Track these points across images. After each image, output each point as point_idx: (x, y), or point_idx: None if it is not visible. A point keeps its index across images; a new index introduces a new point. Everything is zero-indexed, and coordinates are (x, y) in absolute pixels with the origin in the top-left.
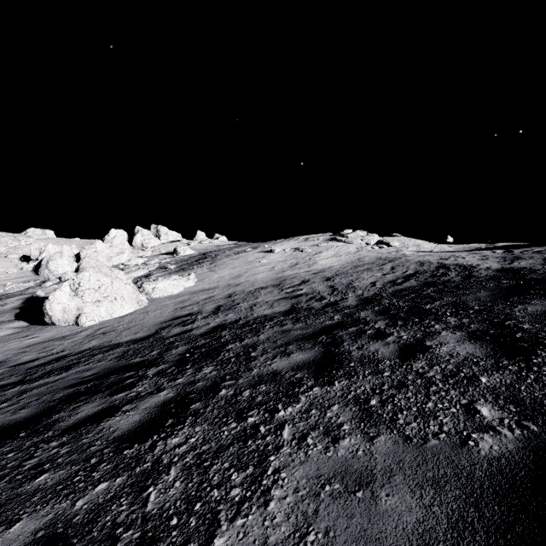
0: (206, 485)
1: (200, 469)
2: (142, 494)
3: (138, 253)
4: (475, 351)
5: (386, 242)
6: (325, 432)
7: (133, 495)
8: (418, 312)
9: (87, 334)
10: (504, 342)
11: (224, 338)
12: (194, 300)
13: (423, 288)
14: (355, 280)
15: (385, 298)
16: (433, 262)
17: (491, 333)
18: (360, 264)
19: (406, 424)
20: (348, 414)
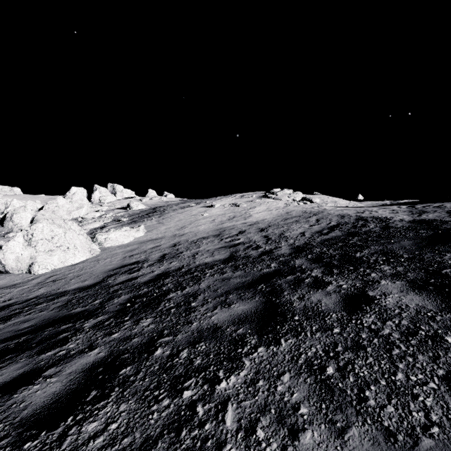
0: None
1: None
2: None
3: (96, 208)
4: (425, 304)
5: (309, 199)
6: (278, 419)
7: None
8: (350, 260)
9: (37, 282)
10: None
11: (167, 286)
12: (142, 249)
13: (348, 238)
14: (286, 230)
15: (315, 246)
16: (352, 215)
17: (432, 282)
18: (289, 217)
19: (380, 408)
20: (303, 388)
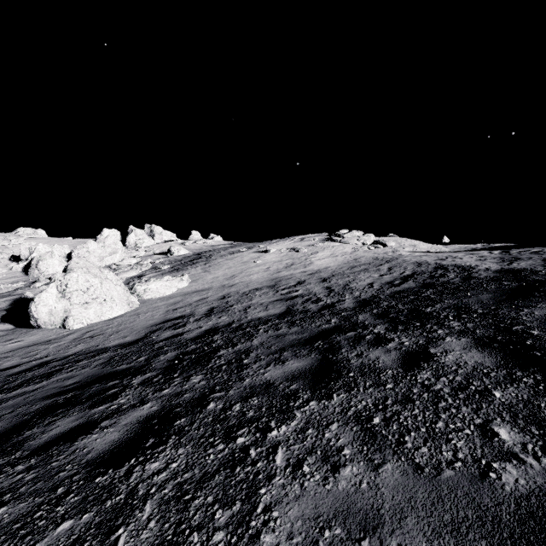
0: (184, 526)
1: (179, 504)
2: (109, 537)
3: (131, 253)
4: (484, 361)
5: (382, 242)
6: (323, 458)
7: (99, 538)
8: (419, 316)
9: (74, 338)
10: (514, 350)
11: (216, 343)
12: (187, 302)
13: (422, 290)
14: (352, 281)
15: (383, 300)
16: (431, 262)
17: (499, 339)
18: (356, 265)
19: (415, 449)
20: (349, 434)
